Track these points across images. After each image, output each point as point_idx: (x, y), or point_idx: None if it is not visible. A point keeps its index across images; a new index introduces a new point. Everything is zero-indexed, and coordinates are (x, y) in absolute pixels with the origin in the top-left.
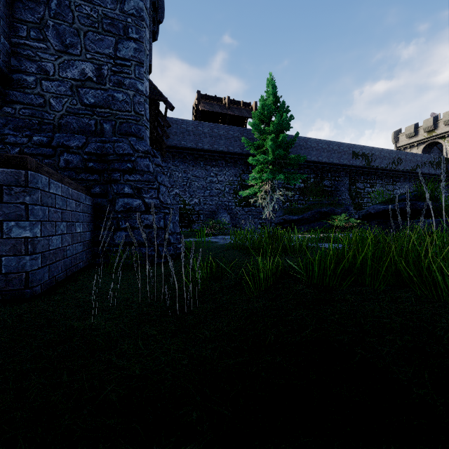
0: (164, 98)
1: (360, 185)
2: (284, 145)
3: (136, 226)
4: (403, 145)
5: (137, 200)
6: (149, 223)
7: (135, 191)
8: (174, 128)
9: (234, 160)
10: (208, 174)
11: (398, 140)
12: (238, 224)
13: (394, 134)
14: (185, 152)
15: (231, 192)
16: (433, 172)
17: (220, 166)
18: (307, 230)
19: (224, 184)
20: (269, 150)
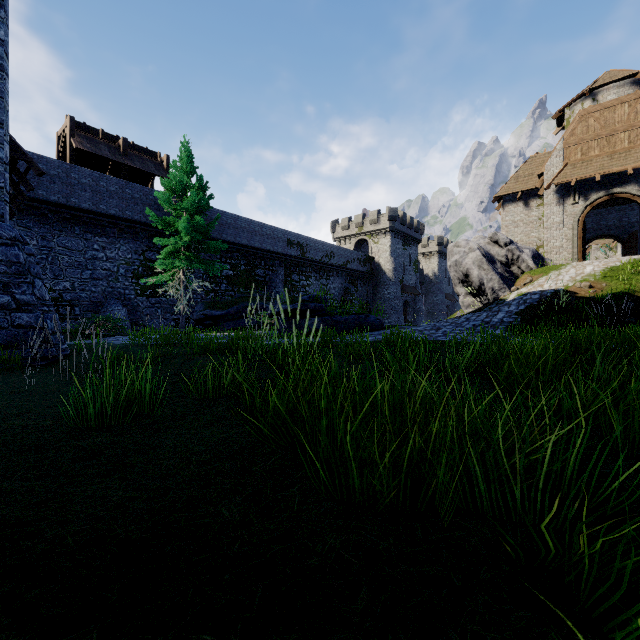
0: (27, 157)
1: (295, 277)
2: (202, 229)
3: (5, 326)
4: (339, 237)
5: (4, 296)
6: (24, 322)
7: (1, 285)
8: (22, 165)
9: (134, 230)
10: (88, 246)
11: (336, 231)
12: (140, 320)
13: (332, 224)
14: (45, 208)
15: (129, 275)
16: (361, 269)
17: (111, 236)
18: (233, 328)
19: (118, 263)
20: (183, 232)
